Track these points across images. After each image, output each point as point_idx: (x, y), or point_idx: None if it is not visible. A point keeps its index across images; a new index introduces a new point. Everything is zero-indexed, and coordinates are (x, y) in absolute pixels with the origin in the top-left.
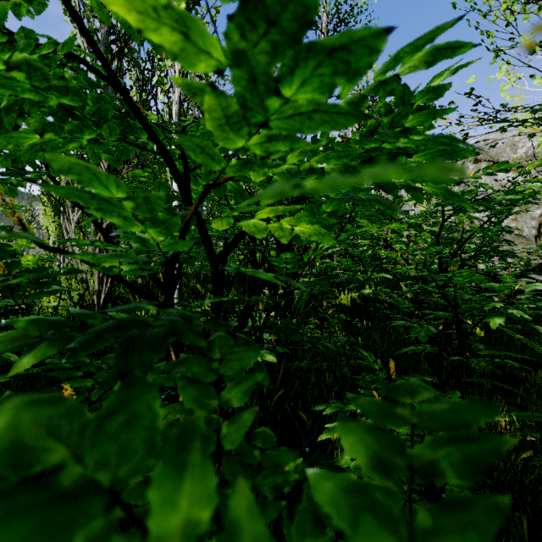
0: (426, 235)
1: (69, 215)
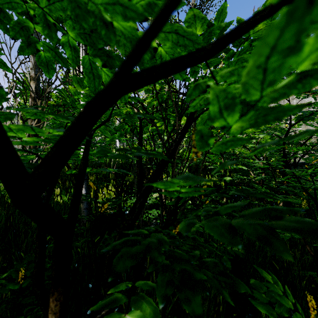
0: (267, 138)
1: (6, 122)
